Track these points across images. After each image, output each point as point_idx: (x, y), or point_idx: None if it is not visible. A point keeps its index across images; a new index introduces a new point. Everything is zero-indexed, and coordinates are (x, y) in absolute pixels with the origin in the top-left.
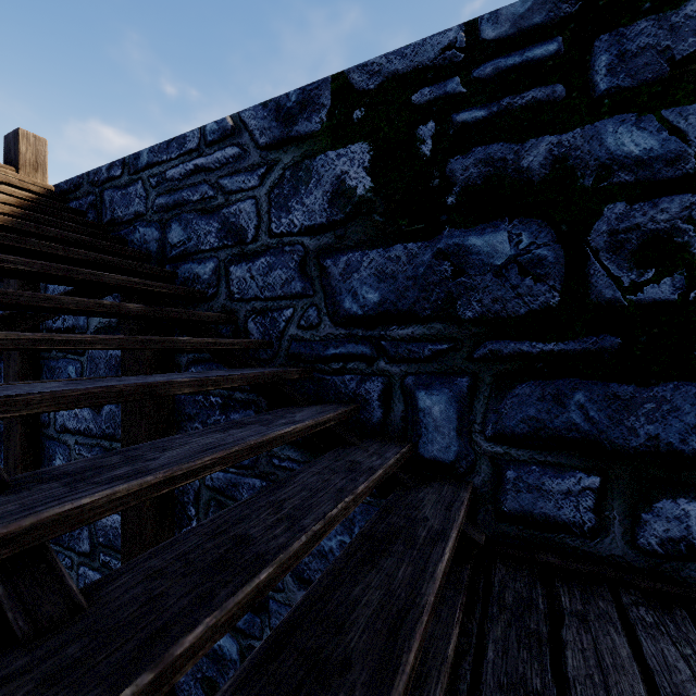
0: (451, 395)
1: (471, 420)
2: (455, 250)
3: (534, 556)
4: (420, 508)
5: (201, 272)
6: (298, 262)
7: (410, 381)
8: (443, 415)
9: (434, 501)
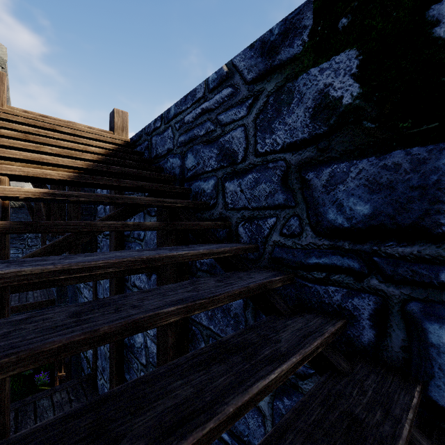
0: None
1: None
2: None
3: None
4: None
5: (206, 187)
6: (280, 176)
7: (415, 307)
8: None
9: None
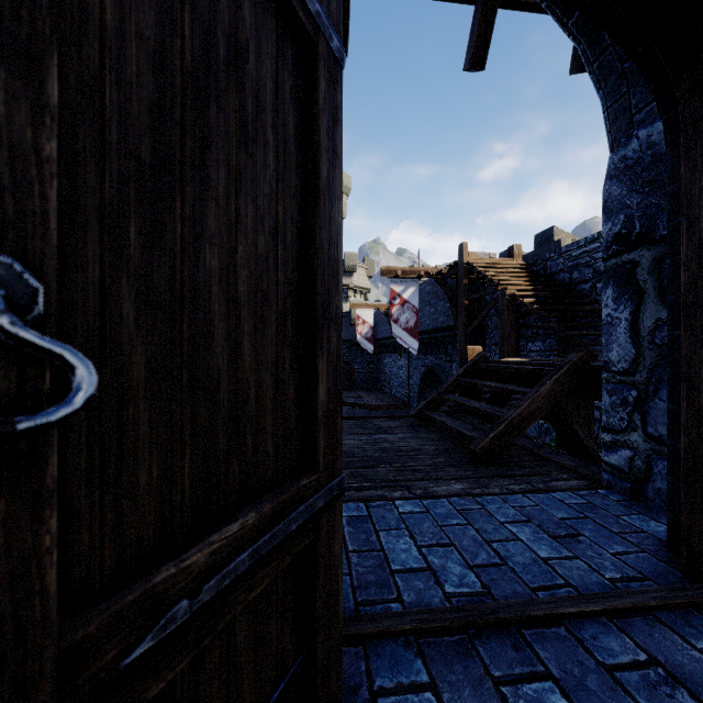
0: None
1: None
2: None
3: None
4: None
5: (585, 287)
6: None
7: None
8: None
9: None
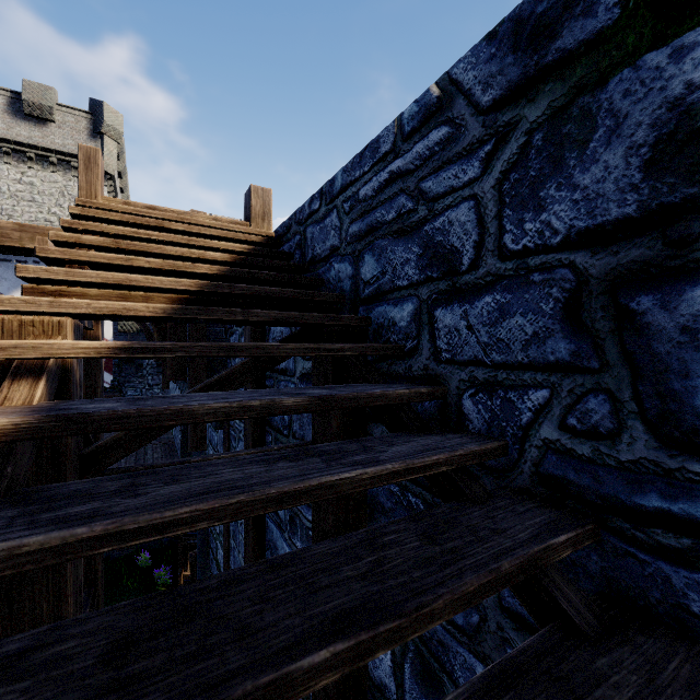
0: None
1: None
2: None
3: None
4: None
5: (397, 317)
6: (561, 302)
7: None
8: None
9: None
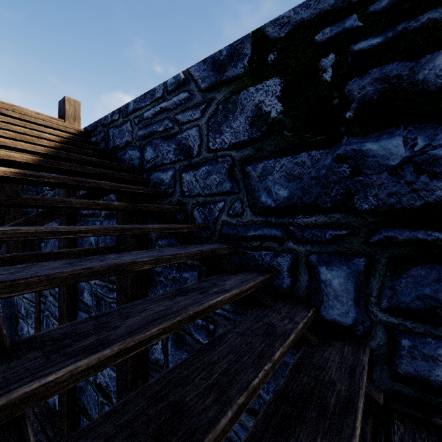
0: (349, 271)
1: (367, 293)
2: (352, 155)
3: (431, 418)
4: (326, 369)
5: (164, 178)
6: (227, 169)
7: (313, 258)
8: (341, 287)
9: (338, 363)
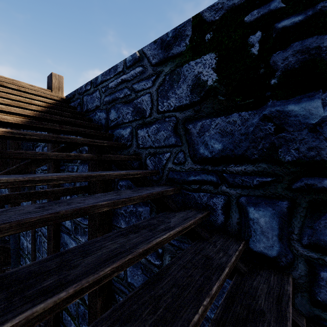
0: (274, 212)
1: (290, 231)
2: (276, 115)
3: None
4: (256, 298)
5: (124, 133)
6: (173, 127)
7: (243, 200)
8: (267, 225)
9: (266, 292)
